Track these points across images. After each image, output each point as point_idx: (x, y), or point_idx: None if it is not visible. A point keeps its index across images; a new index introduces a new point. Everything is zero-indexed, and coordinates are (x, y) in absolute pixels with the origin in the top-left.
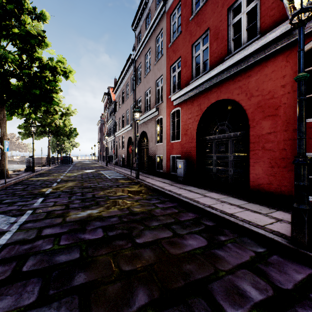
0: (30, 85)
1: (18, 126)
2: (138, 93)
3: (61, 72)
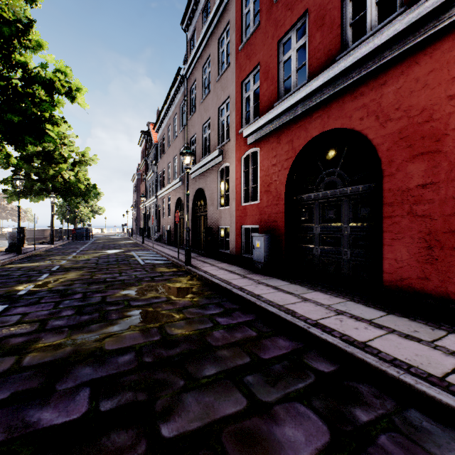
0: (3, 106)
1: (2, 180)
2: (191, 128)
3: (62, 90)
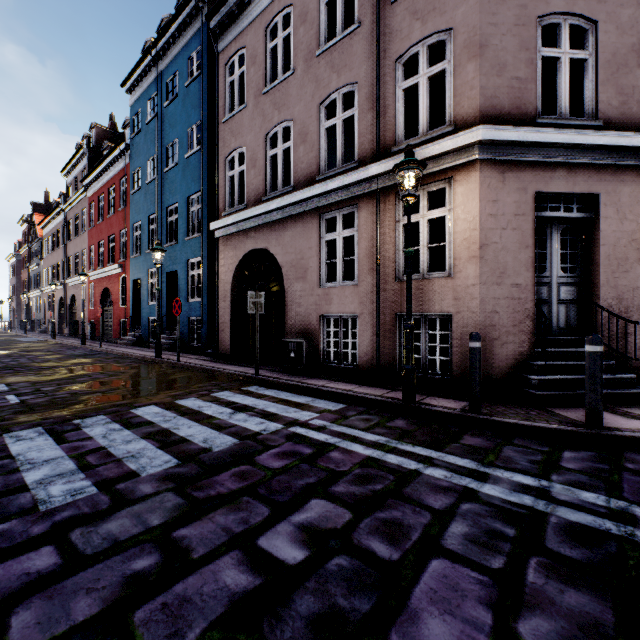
0: None
1: None
2: (69, 250)
3: None
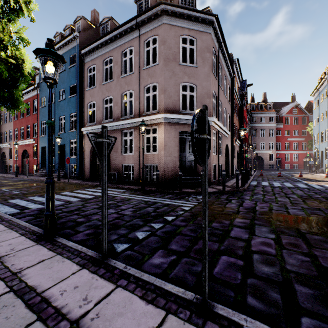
0: None
1: None
2: (1, 129)
3: None
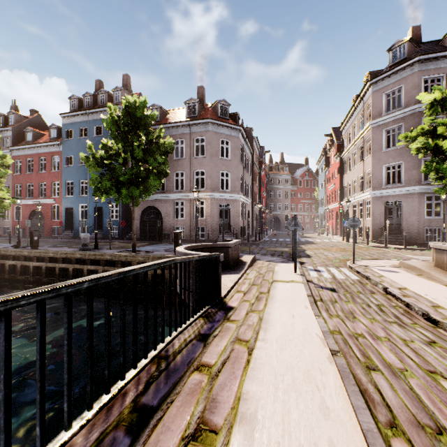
0: None
1: None
2: None
3: None
